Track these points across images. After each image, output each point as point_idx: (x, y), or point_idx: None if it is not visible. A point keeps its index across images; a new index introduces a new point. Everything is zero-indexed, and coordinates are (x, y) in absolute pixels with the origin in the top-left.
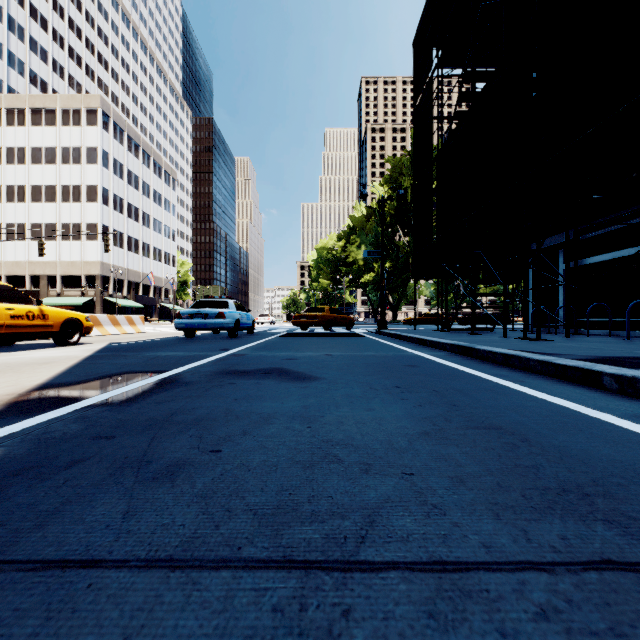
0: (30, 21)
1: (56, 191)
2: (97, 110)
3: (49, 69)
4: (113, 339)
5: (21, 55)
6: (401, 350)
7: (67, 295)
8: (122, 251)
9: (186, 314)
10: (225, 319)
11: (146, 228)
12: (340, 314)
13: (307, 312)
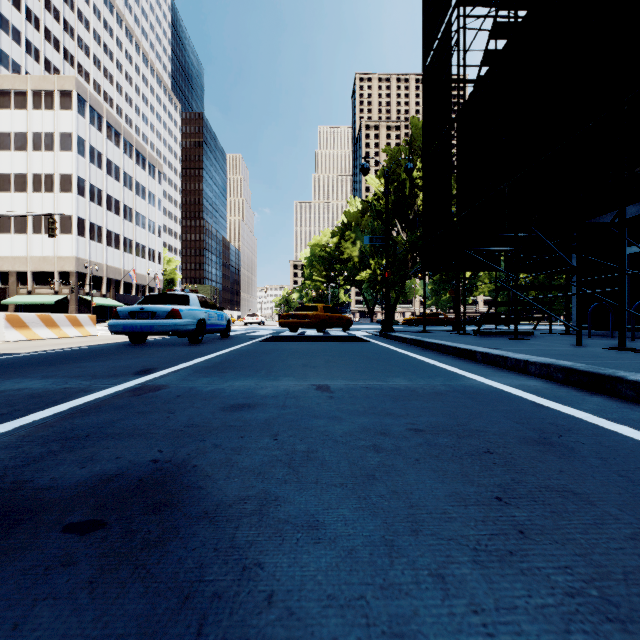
0: None
1: (26, 180)
2: (72, 93)
3: (22, 51)
4: (22, 347)
5: None
6: (447, 372)
7: (39, 293)
8: (101, 246)
9: (125, 312)
10: (180, 319)
11: (128, 222)
12: (336, 313)
13: (297, 311)
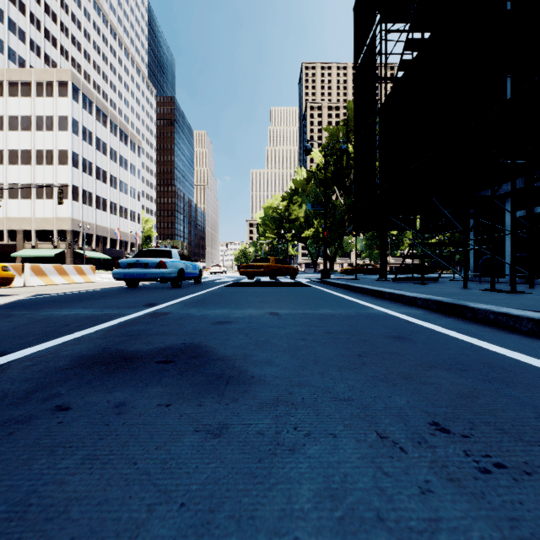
0: (9, 4)
1: (31, 155)
2: (68, 83)
3: (27, 48)
4: (48, 290)
5: (0, 34)
6: (361, 305)
7: (41, 248)
8: (91, 209)
9: (125, 263)
10: (166, 269)
11: (113, 189)
12: (285, 264)
13: (254, 262)
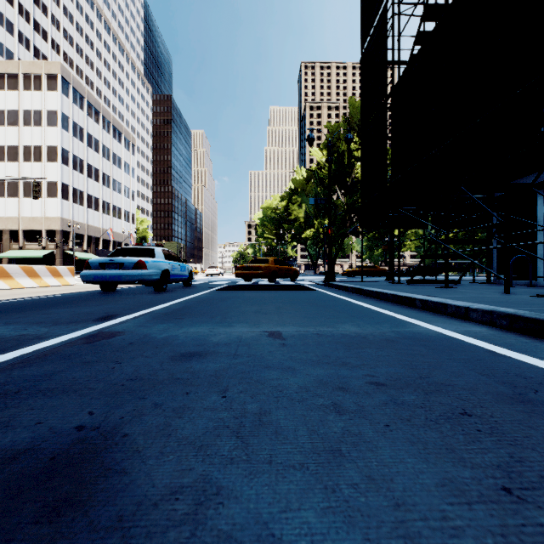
0: None
1: (18, 151)
2: (57, 76)
3: (15, 40)
4: (3, 295)
5: None
6: (392, 318)
7: (28, 248)
8: (82, 208)
9: (96, 263)
10: (146, 270)
11: (106, 188)
12: (285, 265)
13: (251, 263)
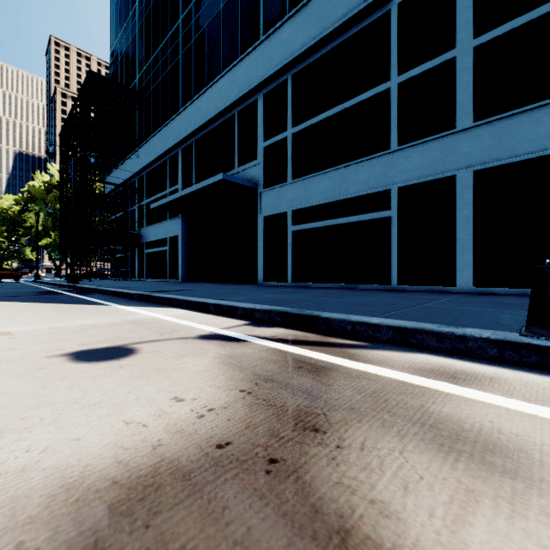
0: None
1: None
2: None
3: None
4: None
5: None
6: (26, 284)
7: None
8: None
9: None
10: None
11: None
12: (9, 271)
13: None
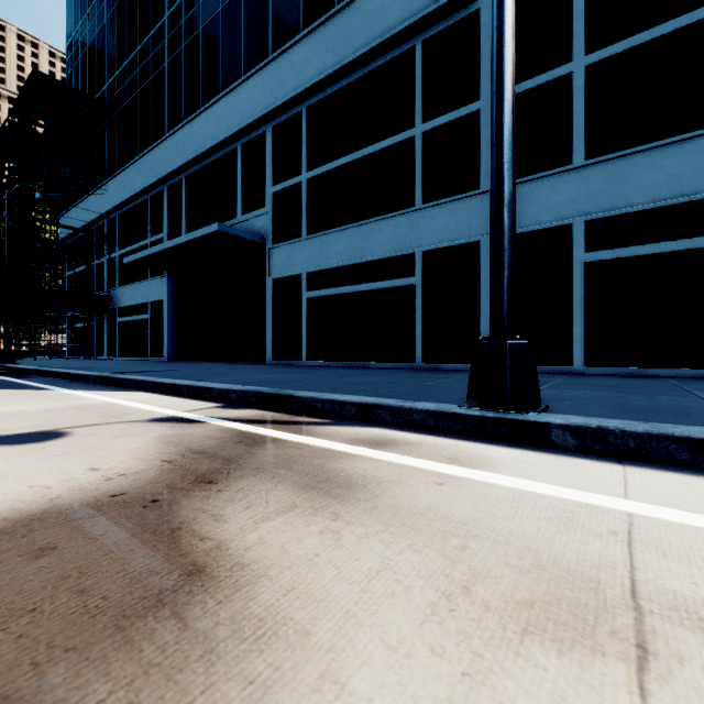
0: None
1: None
2: None
3: None
4: None
5: None
6: None
7: None
8: None
9: None
10: None
11: None
12: None
13: None
